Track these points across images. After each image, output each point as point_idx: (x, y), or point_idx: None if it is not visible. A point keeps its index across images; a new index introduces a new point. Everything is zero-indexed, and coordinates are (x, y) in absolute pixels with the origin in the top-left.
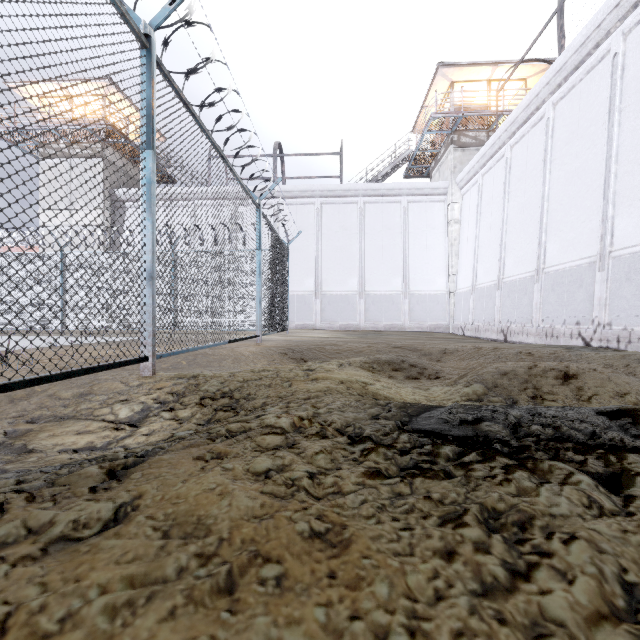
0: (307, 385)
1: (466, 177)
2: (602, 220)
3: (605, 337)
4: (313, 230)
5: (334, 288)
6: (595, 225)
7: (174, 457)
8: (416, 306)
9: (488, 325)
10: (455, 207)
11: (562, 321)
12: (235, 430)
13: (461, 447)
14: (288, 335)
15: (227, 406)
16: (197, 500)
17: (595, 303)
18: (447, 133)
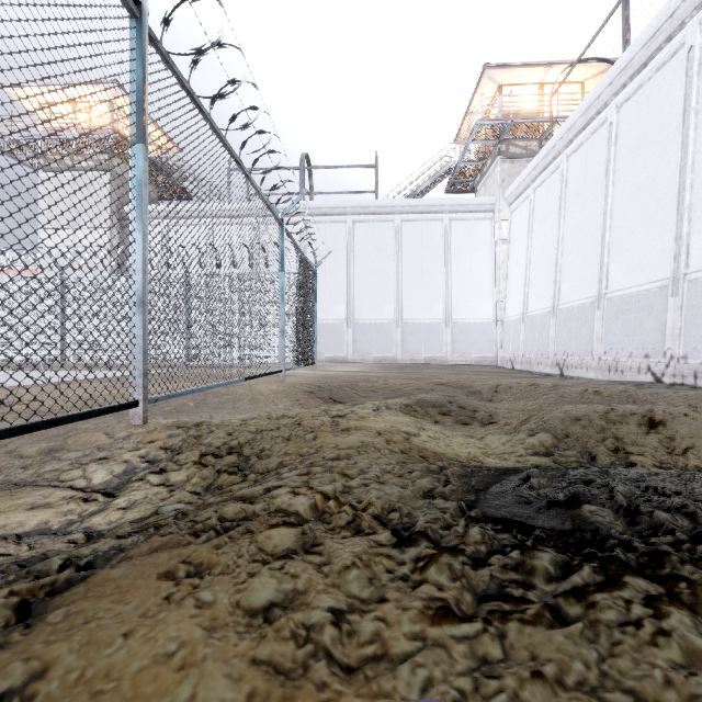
0: (336, 438)
1: (516, 191)
2: (675, 238)
3: (679, 372)
4: (344, 251)
5: (368, 316)
6: (667, 244)
7: (129, 573)
8: (459, 336)
9: (541, 357)
10: (503, 225)
11: (628, 353)
12: (232, 517)
13: (563, 553)
14: (316, 369)
15: (233, 466)
16: (137, 685)
17: (667, 333)
18: (494, 143)
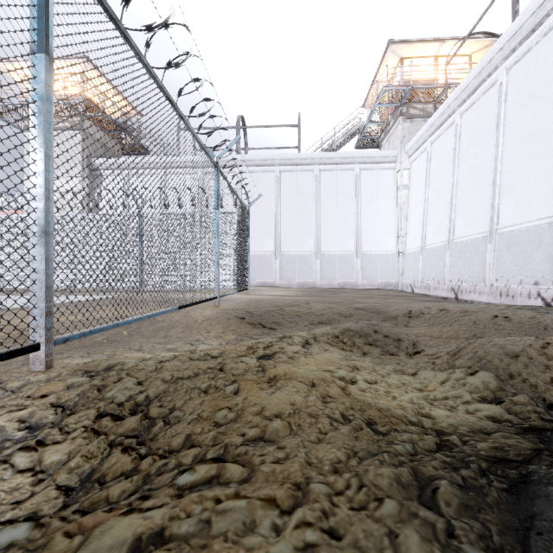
0: (261, 394)
1: (415, 145)
2: None
3: None
4: (273, 195)
5: (292, 249)
6: None
7: None
8: (368, 265)
9: (438, 283)
10: (404, 174)
11: (518, 281)
12: None
13: None
14: (249, 293)
15: (132, 436)
16: None
17: None
18: (396, 106)
